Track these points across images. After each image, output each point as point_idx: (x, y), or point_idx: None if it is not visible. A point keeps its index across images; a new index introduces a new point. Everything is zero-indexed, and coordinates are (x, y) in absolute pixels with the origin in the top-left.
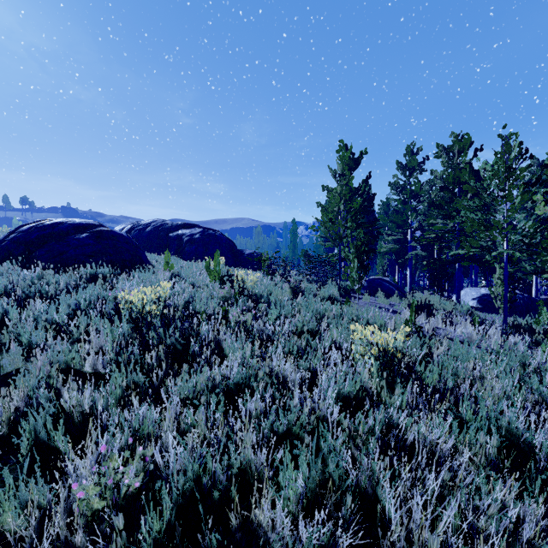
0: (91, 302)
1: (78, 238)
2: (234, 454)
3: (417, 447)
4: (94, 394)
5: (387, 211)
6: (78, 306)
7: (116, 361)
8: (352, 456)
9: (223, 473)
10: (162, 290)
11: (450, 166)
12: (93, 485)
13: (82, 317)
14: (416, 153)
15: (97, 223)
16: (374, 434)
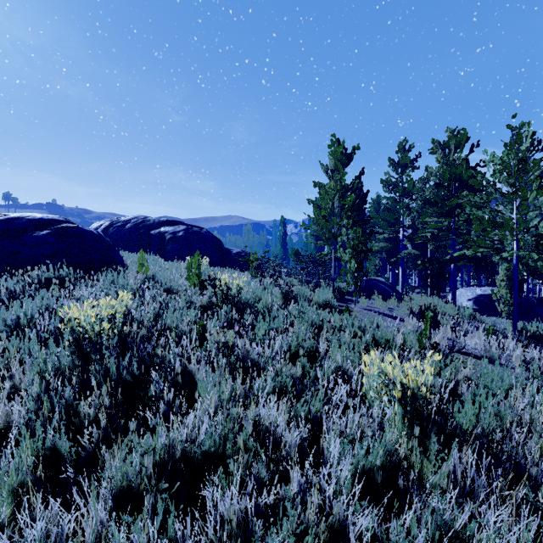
0: (33, 316)
1: (36, 236)
2: None
3: None
4: None
5: (378, 209)
6: (16, 321)
7: (34, 413)
8: None
9: None
10: (118, 303)
11: (446, 162)
12: None
13: (12, 339)
14: (408, 150)
15: (62, 218)
16: None
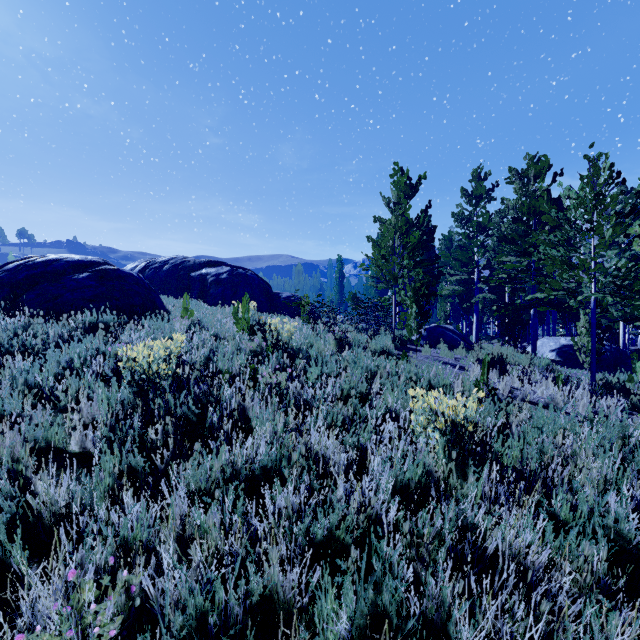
0: (86, 359)
1: (76, 278)
2: (254, 577)
3: (501, 560)
4: (72, 487)
5: (449, 246)
6: (70, 363)
7: (109, 438)
8: (414, 571)
9: (238, 604)
10: (173, 345)
11: (525, 194)
12: (50, 634)
13: (73, 378)
14: (484, 179)
15: (101, 260)
16: (442, 538)
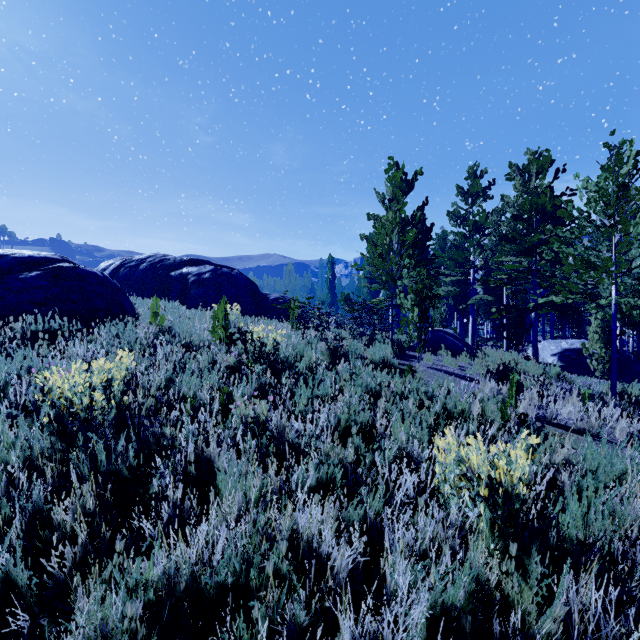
0: (8, 382)
1: (23, 278)
2: None
3: None
4: None
5: (443, 246)
6: None
7: None
8: None
9: None
10: (116, 367)
11: (526, 190)
12: None
13: None
14: (480, 176)
15: (58, 256)
16: None
